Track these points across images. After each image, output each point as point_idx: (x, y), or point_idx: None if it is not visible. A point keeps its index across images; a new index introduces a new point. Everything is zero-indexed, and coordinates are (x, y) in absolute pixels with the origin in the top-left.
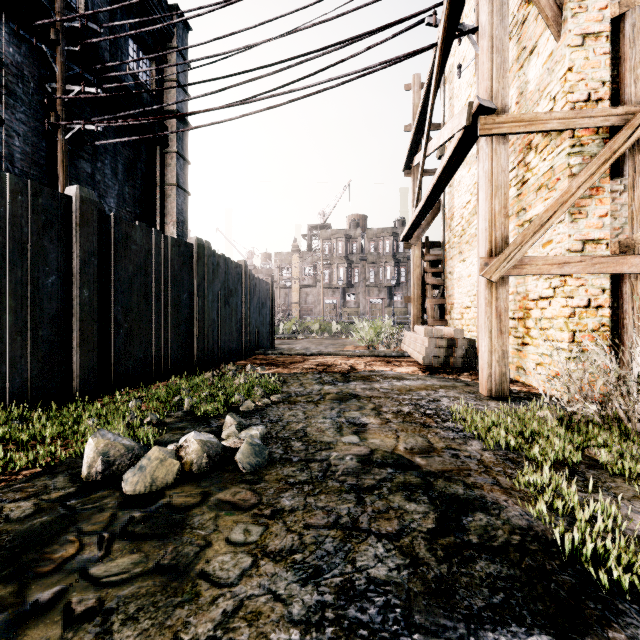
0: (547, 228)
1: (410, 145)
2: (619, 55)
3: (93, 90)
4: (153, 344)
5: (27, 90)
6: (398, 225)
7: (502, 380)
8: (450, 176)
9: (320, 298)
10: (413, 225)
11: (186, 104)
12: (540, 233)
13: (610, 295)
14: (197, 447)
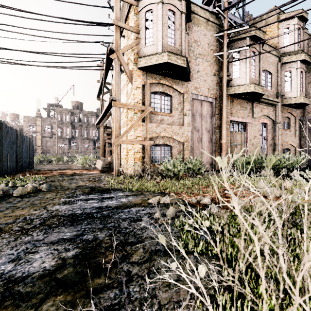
0: (128, 133)
1: (99, 90)
2: (145, 93)
3: None
4: None
5: None
6: (99, 111)
7: (118, 171)
8: (109, 110)
9: (55, 143)
10: (99, 120)
11: None
12: (127, 134)
13: (143, 149)
14: (32, 186)
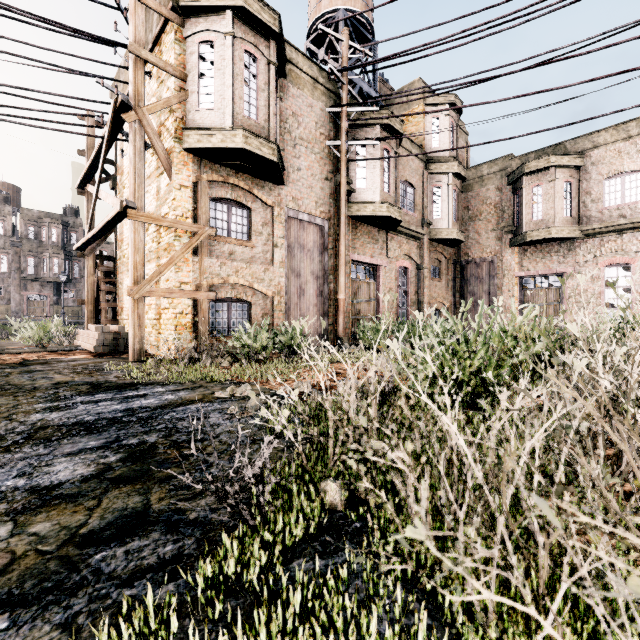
0: (163, 275)
1: (84, 175)
2: (197, 199)
3: None
4: None
5: None
6: (70, 213)
7: (141, 352)
8: (115, 225)
9: None
10: (87, 242)
11: None
12: (160, 277)
13: (194, 308)
14: None
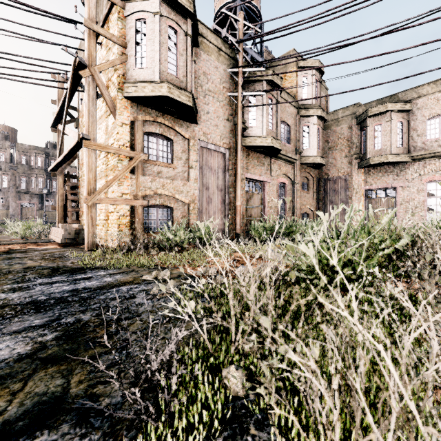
0: (109, 188)
1: (55, 117)
2: (134, 133)
3: None
4: None
5: None
6: (50, 147)
7: (93, 243)
8: (76, 152)
9: None
10: (57, 165)
11: None
12: (107, 189)
13: (132, 212)
14: None
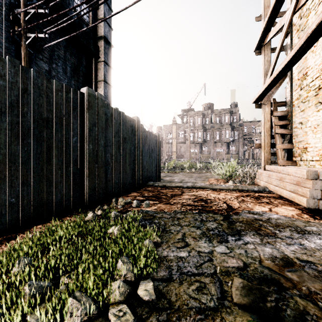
0: None
1: (266, 22)
2: None
3: (43, 11)
4: (31, 186)
5: (0, 11)
6: (233, 107)
7: None
8: None
9: (188, 149)
10: (270, 84)
11: (110, 33)
12: None
13: None
14: None
